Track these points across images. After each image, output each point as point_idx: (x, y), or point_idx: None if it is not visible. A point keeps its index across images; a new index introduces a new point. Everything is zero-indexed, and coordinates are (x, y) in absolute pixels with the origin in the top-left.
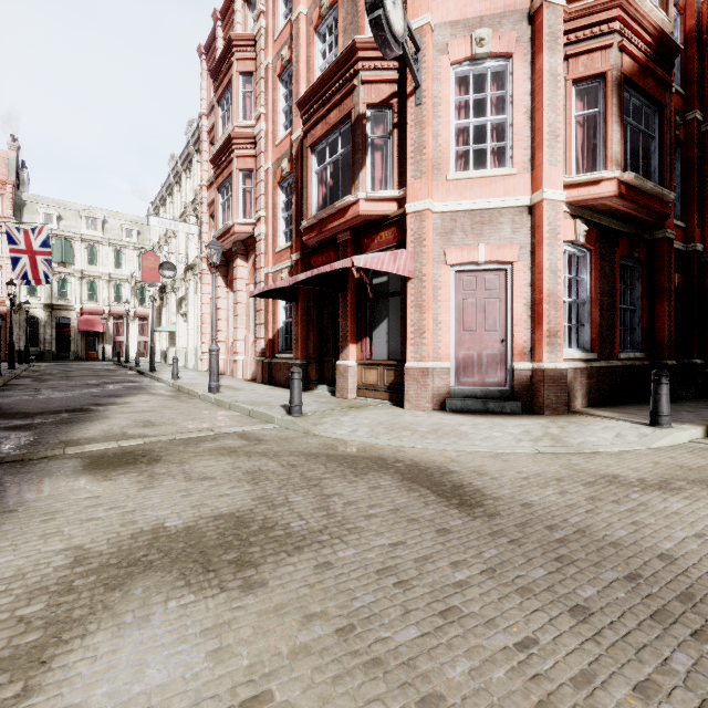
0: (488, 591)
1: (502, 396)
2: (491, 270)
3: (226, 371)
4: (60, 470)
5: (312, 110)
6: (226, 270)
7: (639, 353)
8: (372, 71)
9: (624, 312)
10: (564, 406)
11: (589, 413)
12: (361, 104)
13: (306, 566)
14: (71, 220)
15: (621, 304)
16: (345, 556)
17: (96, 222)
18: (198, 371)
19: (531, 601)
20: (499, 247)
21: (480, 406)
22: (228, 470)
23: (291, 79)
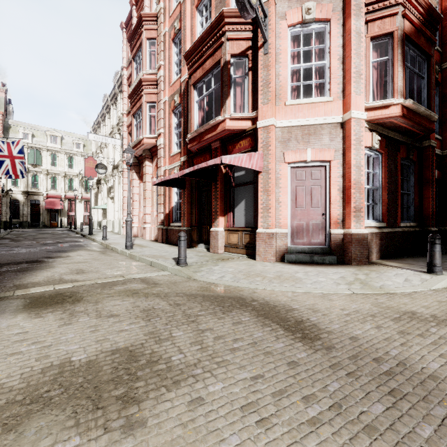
0: (339, 430)
1: (323, 252)
2: (315, 166)
3: (138, 234)
4: (5, 309)
5: (194, 60)
6: (138, 168)
7: (413, 223)
8: (234, 32)
9: (402, 195)
10: (365, 259)
11: (382, 263)
12: (227, 54)
13: (182, 403)
14: (40, 137)
15: (400, 190)
16: (214, 391)
17: (57, 139)
18: (121, 234)
19: (379, 442)
20: (321, 150)
21: (308, 259)
22: (129, 309)
23: (181, 41)
